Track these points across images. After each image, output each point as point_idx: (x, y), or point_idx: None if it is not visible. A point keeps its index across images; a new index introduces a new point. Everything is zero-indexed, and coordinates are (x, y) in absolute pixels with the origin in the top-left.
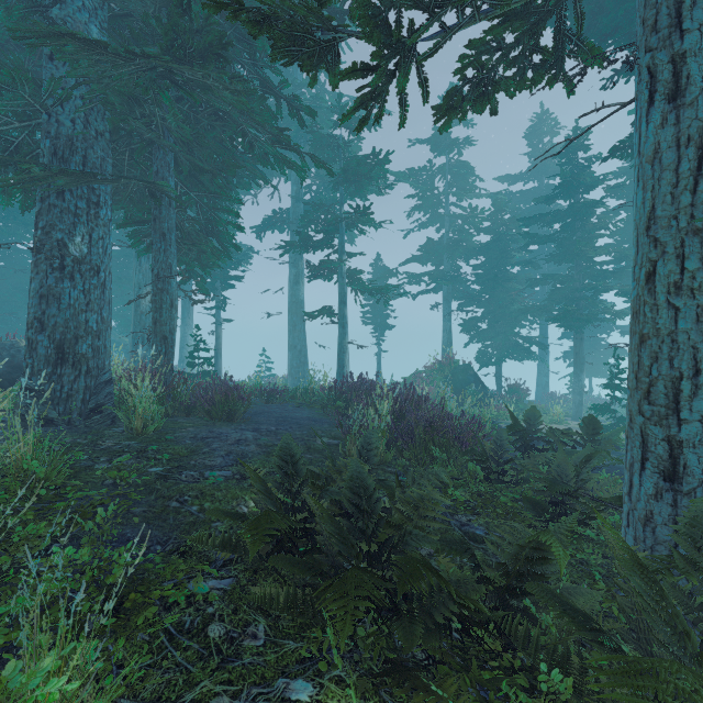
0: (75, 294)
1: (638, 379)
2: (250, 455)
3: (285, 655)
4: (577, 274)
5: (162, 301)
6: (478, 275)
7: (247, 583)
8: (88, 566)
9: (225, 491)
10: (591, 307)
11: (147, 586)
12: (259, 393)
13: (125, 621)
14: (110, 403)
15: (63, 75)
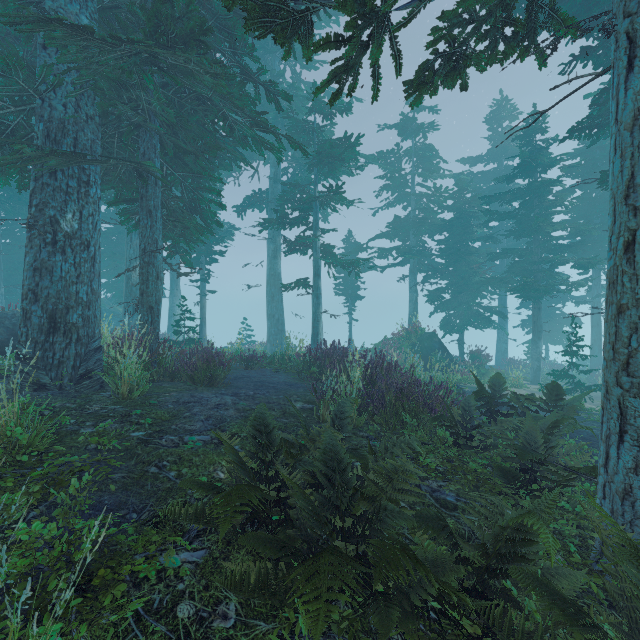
0: (66, 267)
1: (616, 350)
2: (229, 419)
3: (255, 638)
4: (535, 248)
5: (148, 274)
6: (442, 249)
7: (220, 556)
8: (57, 541)
9: (203, 456)
10: (548, 278)
11: (118, 560)
12: (239, 359)
13: (91, 601)
14: (99, 369)
15: (55, 62)
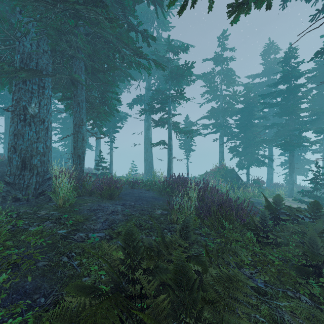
0: (31, 133)
1: None
2: (118, 221)
3: None
4: (290, 122)
5: (77, 137)
6: (237, 124)
7: None
8: None
9: (97, 249)
10: (298, 139)
11: None
12: (128, 183)
13: None
14: (49, 190)
15: (26, 21)
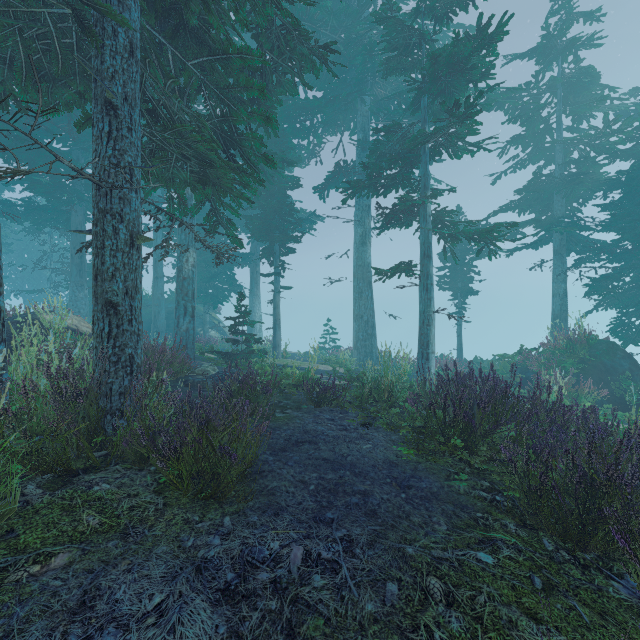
0: None
1: None
2: None
3: None
4: None
5: (106, 234)
6: (615, 215)
7: None
8: None
9: None
10: None
11: None
12: (305, 392)
13: None
14: None
15: None
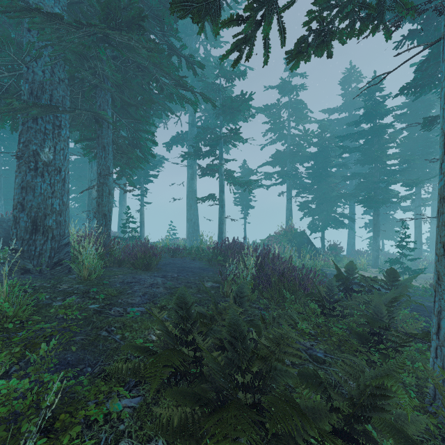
0: (44, 186)
1: None
2: (159, 295)
3: None
4: (375, 172)
5: (103, 191)
6: (309, 173)
7: (151, 401)
8: (29, 392)
9: (140, 323)
10: (384, 193)
11: (75, 407)
12: (167, 251)
13: (53, 440)
14: (67, 258)
15: (37, 41)
